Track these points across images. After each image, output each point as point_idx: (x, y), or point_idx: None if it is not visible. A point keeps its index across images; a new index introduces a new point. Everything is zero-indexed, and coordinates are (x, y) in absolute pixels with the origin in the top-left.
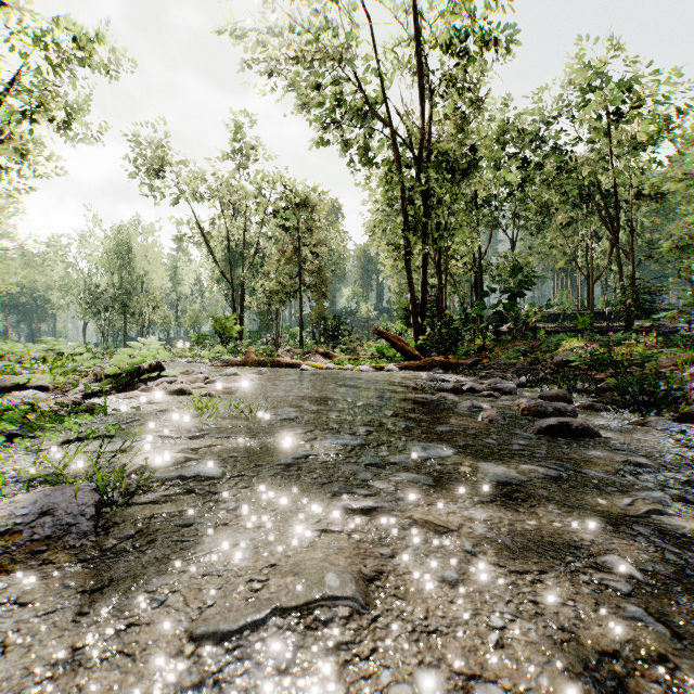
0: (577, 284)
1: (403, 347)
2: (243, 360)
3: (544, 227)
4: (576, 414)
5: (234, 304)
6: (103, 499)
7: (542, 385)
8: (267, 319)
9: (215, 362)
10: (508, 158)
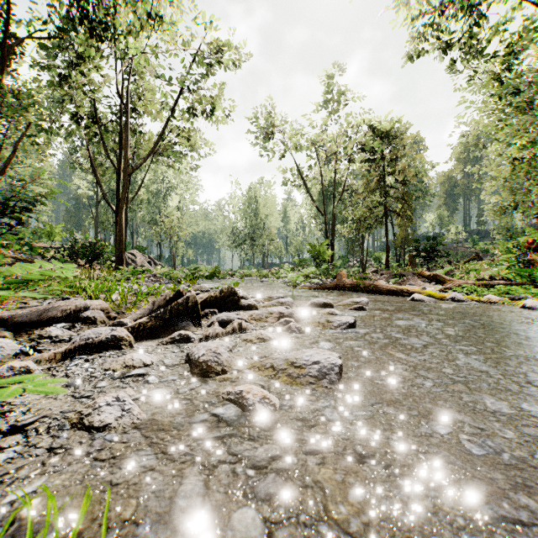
0: None
1: None
2: (334, 283)
3: None
4: None
5: (326, 232)
6: None
7: None
8: (353, 245)
9: (306, 284)
10: None
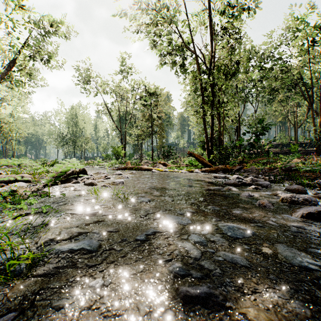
0: (288, 129)
1: (202, 161)
2: (125, 167)
3: (271, 101)
4: (317, 202)
5: (122, 140)
6: (2, 278)
7: (284, 182)
8: (137, 147)
9: (112, 168)
10: (253, 67)
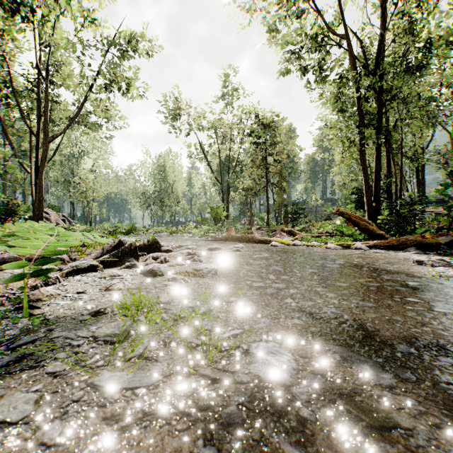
0: None
1: (366, 226)
2: (225, 236)
3: None
4: None
5: (223, 197)
6: None
7: None
8: (244, 208)
9: (206, 237)
10: None
